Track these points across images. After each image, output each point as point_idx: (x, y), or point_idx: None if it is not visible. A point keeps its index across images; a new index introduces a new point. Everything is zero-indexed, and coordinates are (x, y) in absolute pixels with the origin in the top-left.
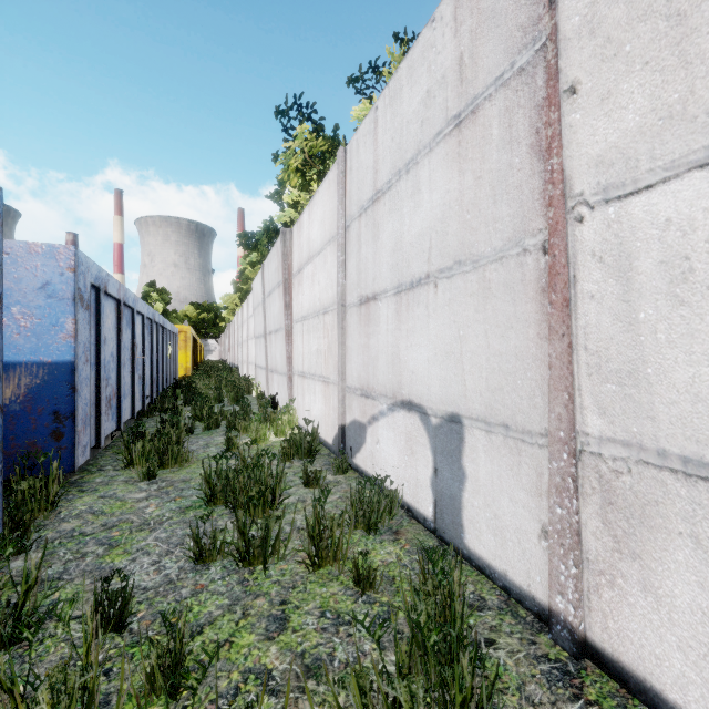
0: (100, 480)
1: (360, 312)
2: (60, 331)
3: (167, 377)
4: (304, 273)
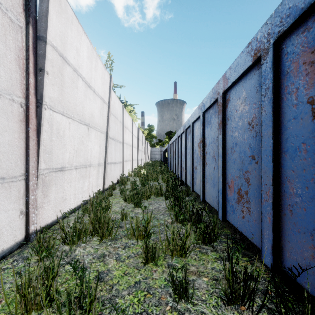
0: None
1: None
2: None
3: None
4: None
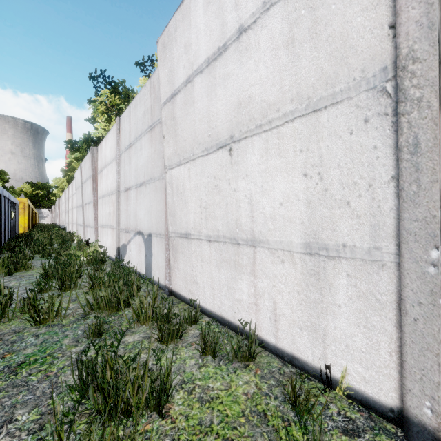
0: None
1: (125, 195)
2: None
3: (11, 231)
4: (103, 172)
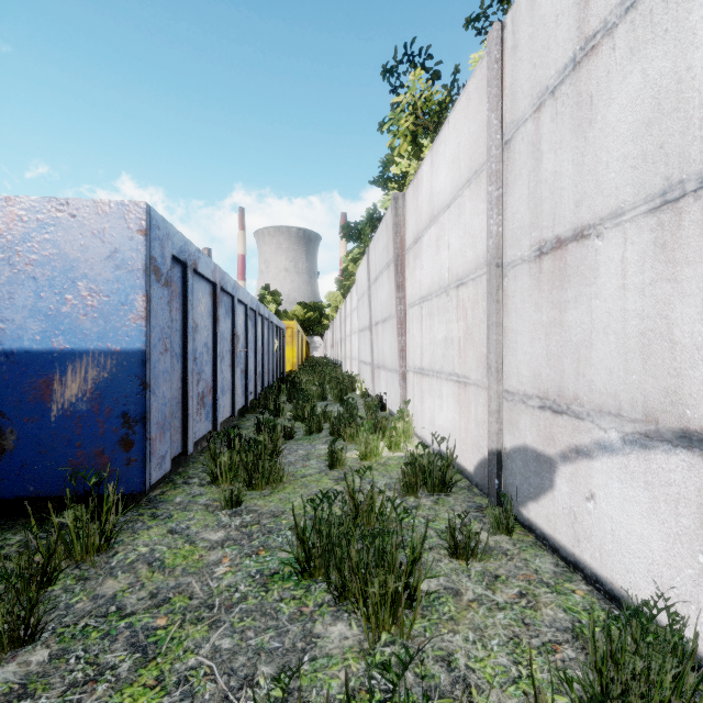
0: (179, 499)
1: (539, 270)
2: (129, 311)
3: (273, 371)
4: (423, 241)
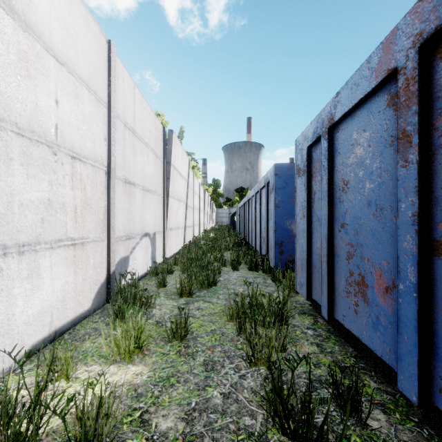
0: (294, 314)
1: (126, 187)
2: None
3: None
4: None
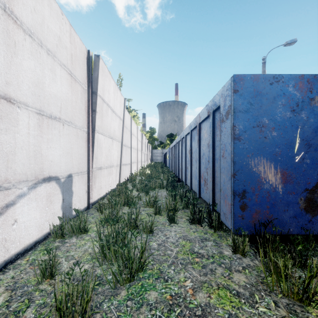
0: None
1: None
2: None
3: None
4: None
